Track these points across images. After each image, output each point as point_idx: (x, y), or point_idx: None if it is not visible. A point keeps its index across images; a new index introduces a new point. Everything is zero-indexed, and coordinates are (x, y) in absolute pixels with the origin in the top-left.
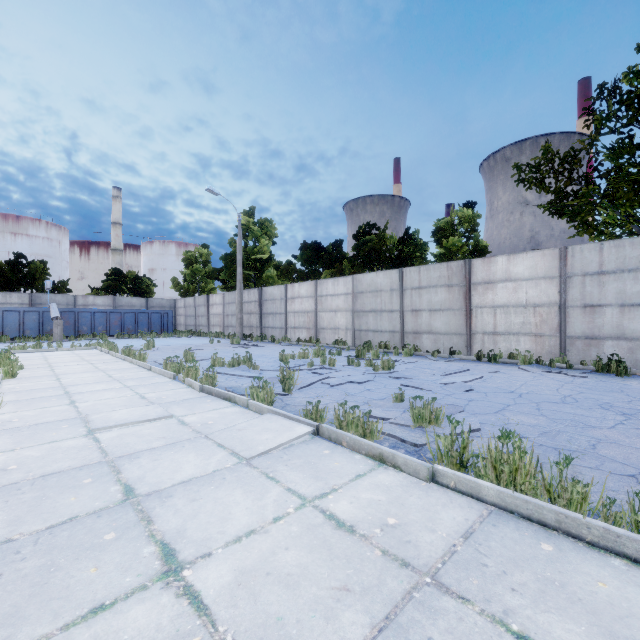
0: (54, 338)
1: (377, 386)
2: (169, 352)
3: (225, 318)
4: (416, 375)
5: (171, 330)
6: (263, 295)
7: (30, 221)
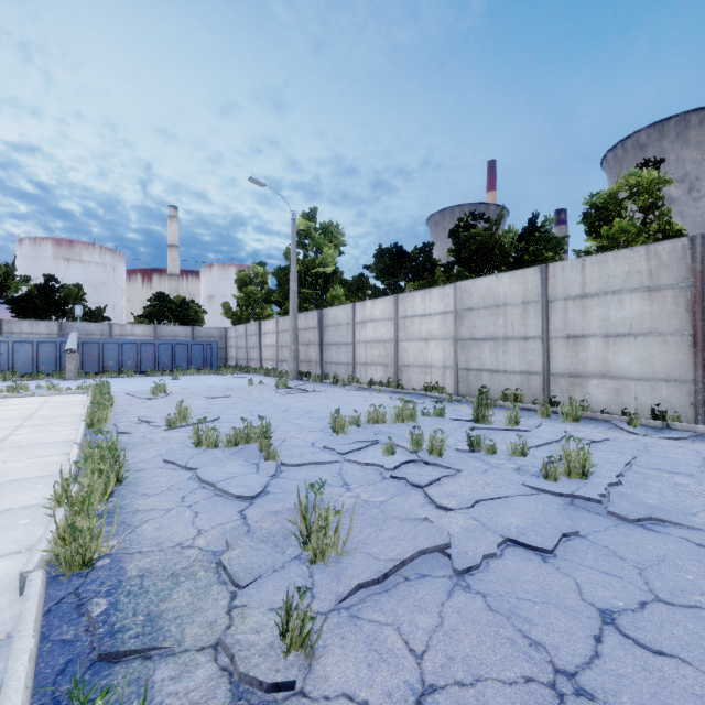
0: (67, 375)
1: (621, 584)
2: (176, 401)
3: (279, 350)
4: (682, 506)
5: (215, 365)
6: (324, 319)
7: (83, 246)
